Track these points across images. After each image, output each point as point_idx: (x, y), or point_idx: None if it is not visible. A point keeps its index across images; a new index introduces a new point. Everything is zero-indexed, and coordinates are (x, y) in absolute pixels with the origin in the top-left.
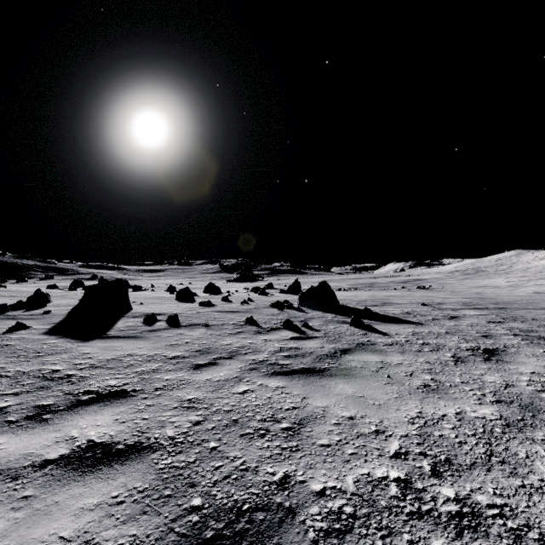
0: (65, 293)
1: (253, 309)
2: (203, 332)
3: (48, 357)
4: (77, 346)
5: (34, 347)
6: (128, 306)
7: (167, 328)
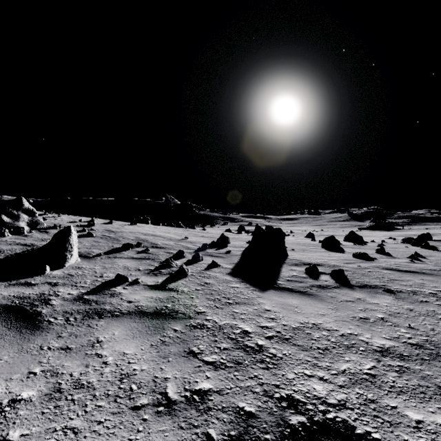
0: (236, 236)
1: (440, 271)
2: (394, 303)
3: (235, 306)
4: (257, 296)
5: (224, 289)
6: (285, 253)
7: (336, 286)
